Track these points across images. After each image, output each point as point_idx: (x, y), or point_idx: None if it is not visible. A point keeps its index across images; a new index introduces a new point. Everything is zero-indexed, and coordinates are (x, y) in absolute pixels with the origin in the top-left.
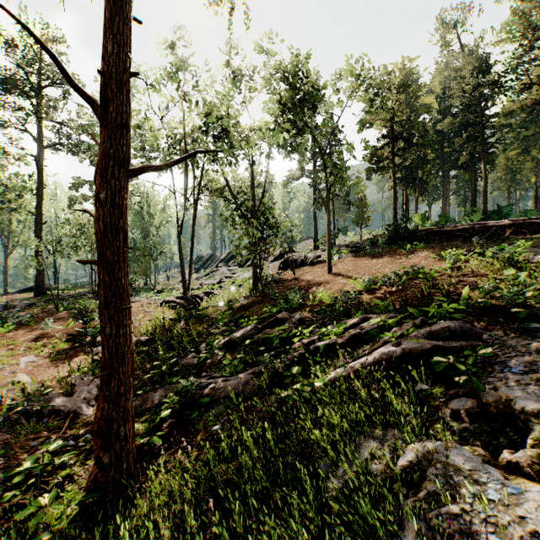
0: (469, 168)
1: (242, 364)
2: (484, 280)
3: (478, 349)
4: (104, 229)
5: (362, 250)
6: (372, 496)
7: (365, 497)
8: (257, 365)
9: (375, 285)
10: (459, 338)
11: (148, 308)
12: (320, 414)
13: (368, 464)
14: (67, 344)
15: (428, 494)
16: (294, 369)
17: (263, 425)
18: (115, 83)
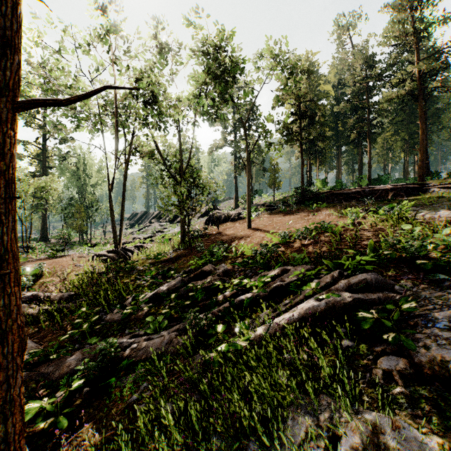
0: (357, 144)
1: (167, 321)
2: (384, 234)
3: (402, 304)
4: None
5: (276, 208)
6: None
7: None
8: (182, 320)
9: (290, 239)
10: (375, 290)
11: (79, 262)
12: (247, 381)
13: None
14: None
15: None
16: (219, 327)
17: (185, 398)
18: None
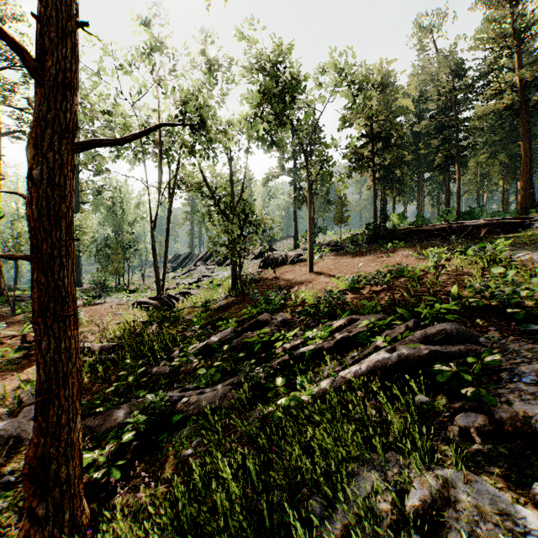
0: (443, 170)
1: (219, 374)
2: (471, 279)
3: (484, 356)
4: (38, 216)
5: (343, 248)
6: None
7: None
8: (236, 374)
9: (359, 284)
10: (455, 342)
11: (118, 310)
12: (309, 436)
13: (371, 504)
14: (20, 352)
15: None
16: (277, 380)
17: (243, 451)
18: (55, 32)
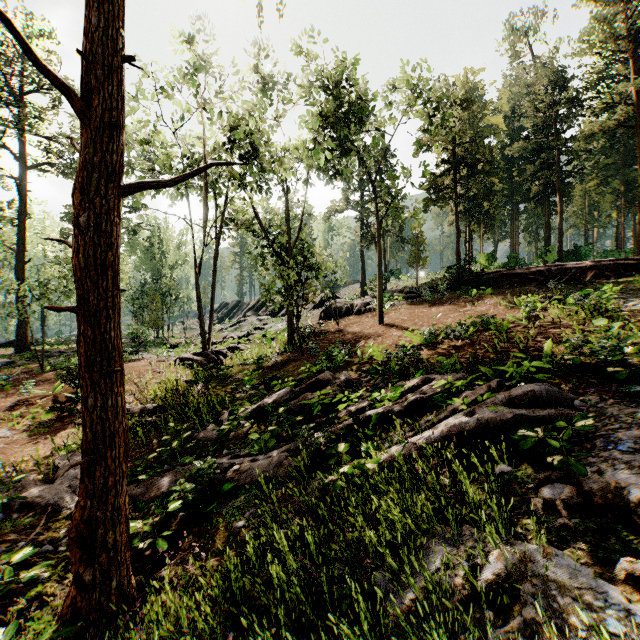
0: (542, 201)
1: (274, 439)
2: (569, 332)
3: (574, 420)
4: (85, 265)
5: (419, 296)
6: (447, 623)
7: (439, 626)
8: (293, 440)
9: (437, 338)
10: (545, 405)
11: (159, 367)
12: (374, 507)
13: (441, 578)
14: (52, 414)
15: (523, 622)
16: (340, 447)
17: (301, 522)
18: (101, 69)
